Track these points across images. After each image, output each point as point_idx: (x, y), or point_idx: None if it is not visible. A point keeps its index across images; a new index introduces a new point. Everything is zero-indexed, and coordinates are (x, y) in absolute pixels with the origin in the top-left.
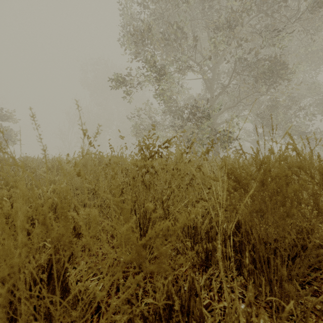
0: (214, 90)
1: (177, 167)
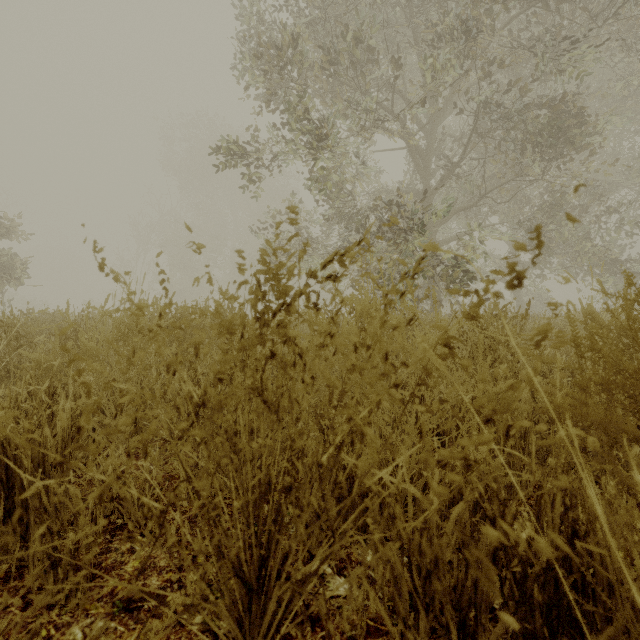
0: (431, 173)
1: (374, 343)
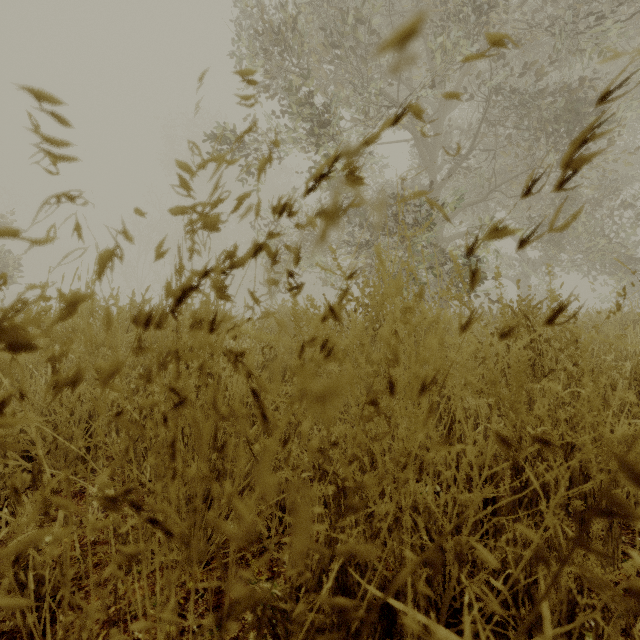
0: (438, 167)
1: None
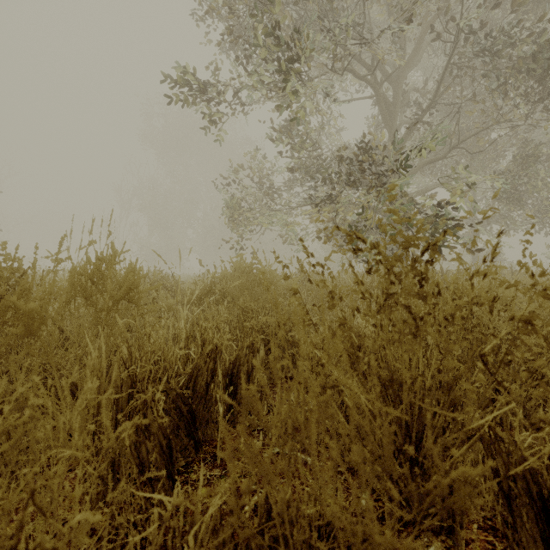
0: (397, 126)
1: None
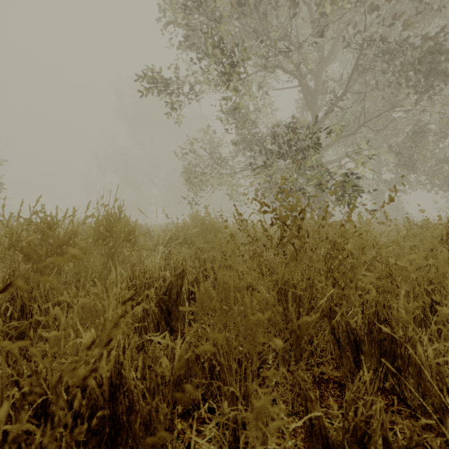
0: (318, 108)
1: None
